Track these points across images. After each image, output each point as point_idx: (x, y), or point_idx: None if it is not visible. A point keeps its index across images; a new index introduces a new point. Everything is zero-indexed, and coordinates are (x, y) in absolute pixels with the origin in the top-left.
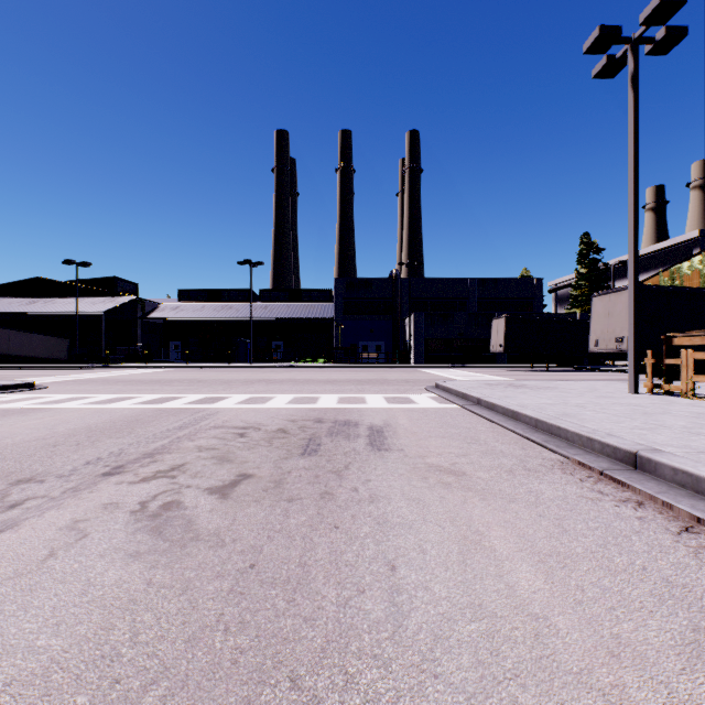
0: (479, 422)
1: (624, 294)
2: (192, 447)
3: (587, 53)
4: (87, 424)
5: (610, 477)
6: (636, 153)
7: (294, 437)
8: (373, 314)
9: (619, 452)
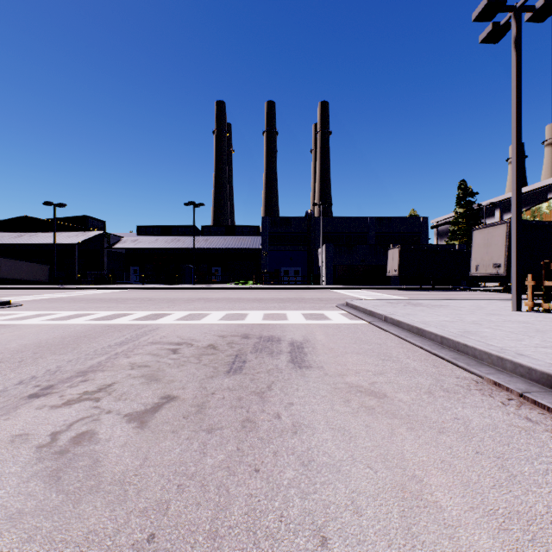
0: (388, 338)
1: (500, 228)
2: (125, 364)
3: (476, 20)
4: (39, 340)
5: (533, 401)
6: (518, 105)
7: (222, 354)
8: (293, 245)
9: (535, 373)
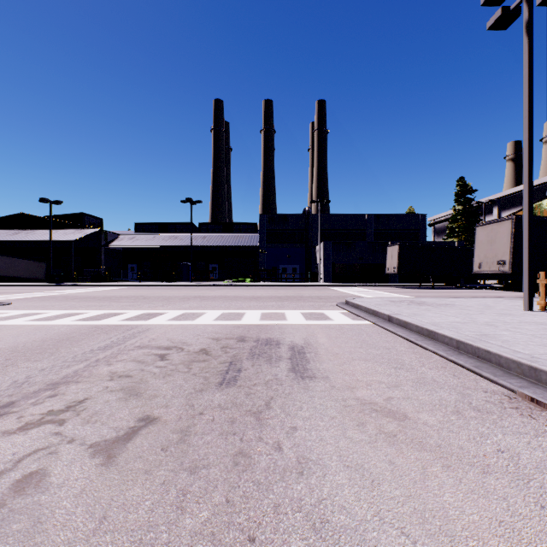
0: (396, 341)
1: (505, 224)
2: (104, 374)
3: (485, 4)
4: (16, 343)
5: None
6: (530, 93)
7: (215, 360)
8: (290, 243)
9: None
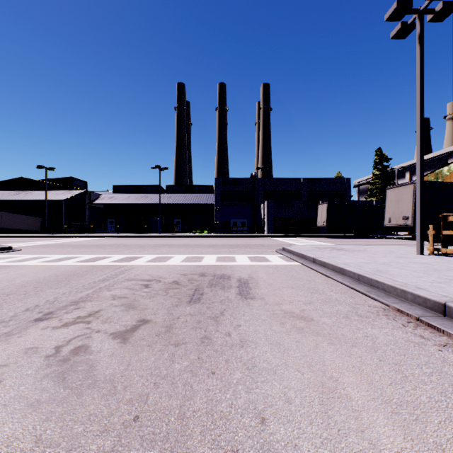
0: (316, 276)
1: (408, 187)
2: (108, 296)
3: (388, 20)
4: (38, 277)
5: (426, 323)
6: (422, 89)
7: (184, 288)
8: (240, 201)
9: (429, 302)
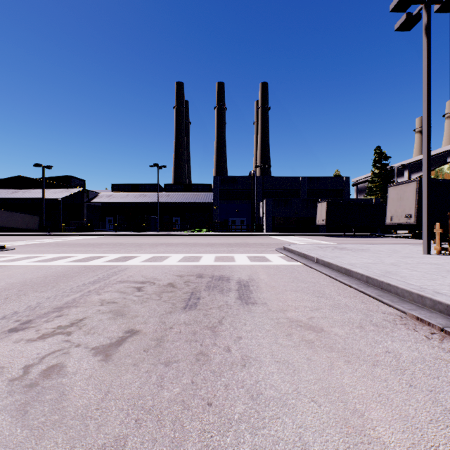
0: (320, 277)
1: (411, 185)
2: (96, 301)
3: (393, 11)
4: (24, 279)
5: None
6: (428, 82)
7: (180, 291)
8: (239, 200)
9: None
